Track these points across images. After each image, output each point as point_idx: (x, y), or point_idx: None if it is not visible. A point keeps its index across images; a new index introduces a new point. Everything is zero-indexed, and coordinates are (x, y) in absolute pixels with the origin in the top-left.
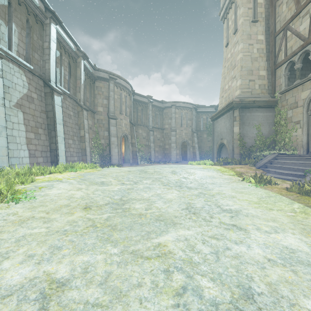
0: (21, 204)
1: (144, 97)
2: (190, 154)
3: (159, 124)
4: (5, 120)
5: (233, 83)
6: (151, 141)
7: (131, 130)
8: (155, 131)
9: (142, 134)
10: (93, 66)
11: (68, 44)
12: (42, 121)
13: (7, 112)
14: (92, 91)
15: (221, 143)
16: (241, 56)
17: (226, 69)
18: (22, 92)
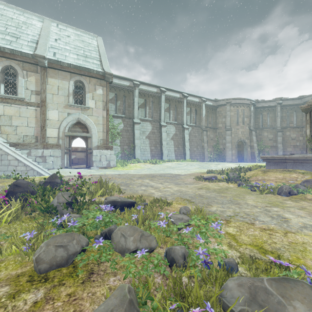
0: (159, 165)
1: (270, 102)
2: None
3: (295, 122)
4: (167, 145)
5: None
6: (278, 142)
7: (250, 135)
8: (288, 131)
9: (268, 136)
10: (214, 100)
11: (194, 101)
12: (180, 142)
13: (168, 142)
14: (214, 116)
15: None
16: None
17: None
18: (173, 133)
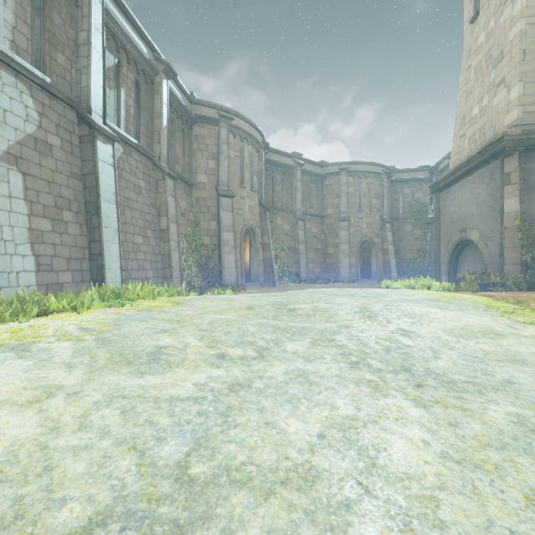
0: None
1: (286, 157)
2: (377, 265)
3: (316, 207)
4: None
5: (495, 98)
6: (300, 240)
7: (262, 220)
8: (308, 222)
9: (283, 227)
10: (188, 95)
11: (133, 44)
12: (72, 196)
13: None
14: (186, 144)
15: (461, 240)
16: (523, 26)
17: (473, 72)
18: (22, 129)
